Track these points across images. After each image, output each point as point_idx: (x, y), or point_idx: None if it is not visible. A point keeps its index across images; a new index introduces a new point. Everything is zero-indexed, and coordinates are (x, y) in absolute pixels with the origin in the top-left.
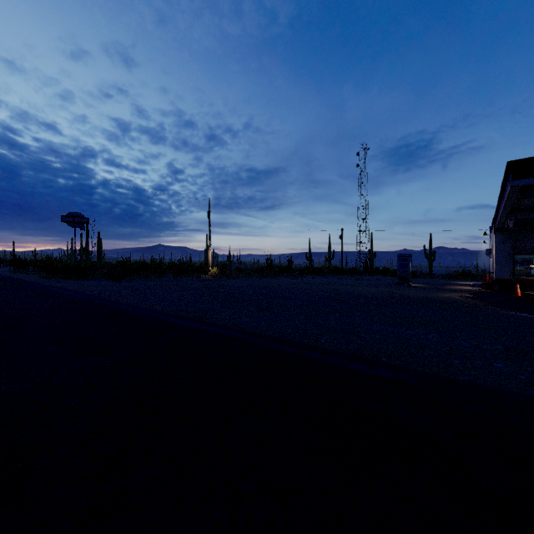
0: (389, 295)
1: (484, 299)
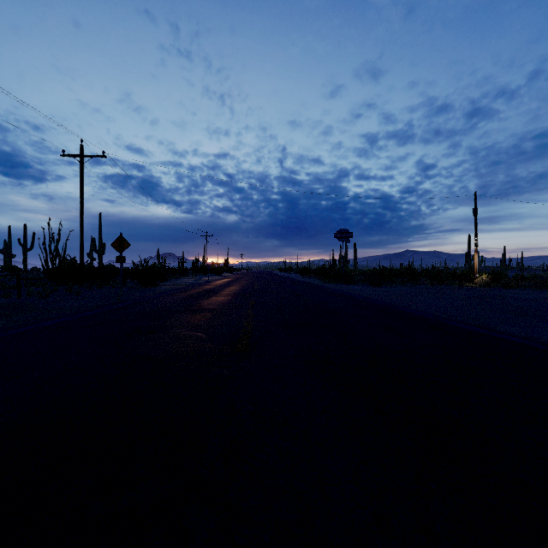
0: None
1: None
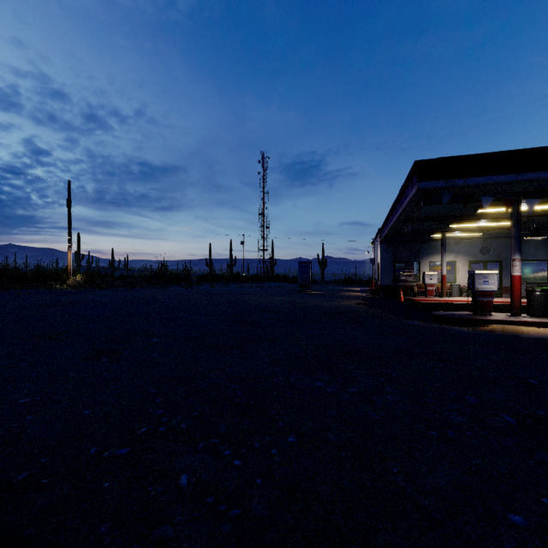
0: (294, 306)
1: (379, 306)
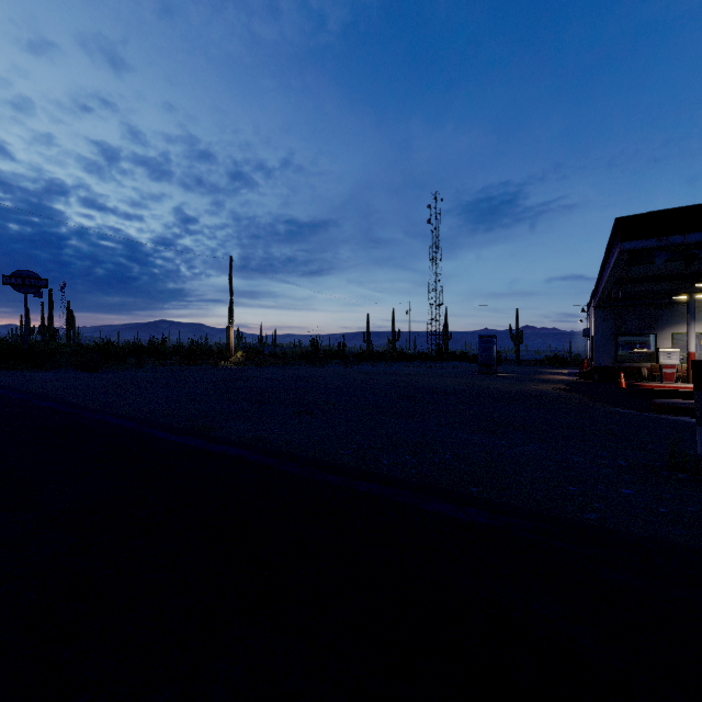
0: (469, 389)
1: (584, 391)
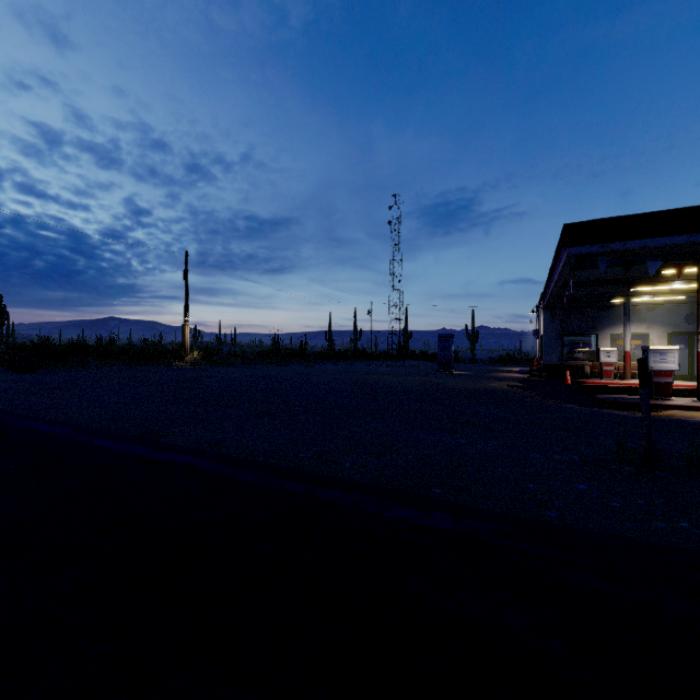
0: (429, 387)
1: (535, 388)
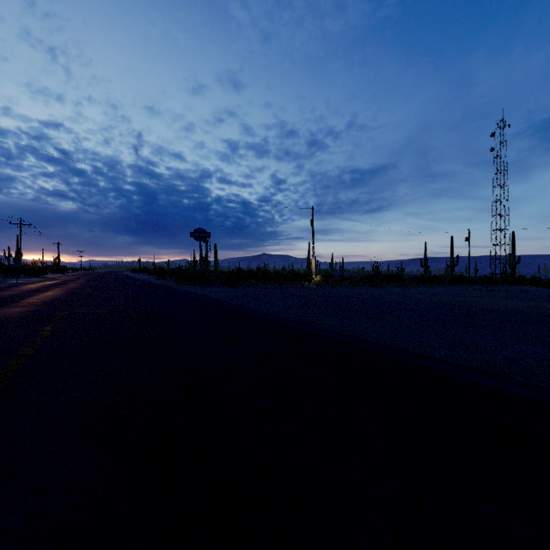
0: (537, 311)
1: None
